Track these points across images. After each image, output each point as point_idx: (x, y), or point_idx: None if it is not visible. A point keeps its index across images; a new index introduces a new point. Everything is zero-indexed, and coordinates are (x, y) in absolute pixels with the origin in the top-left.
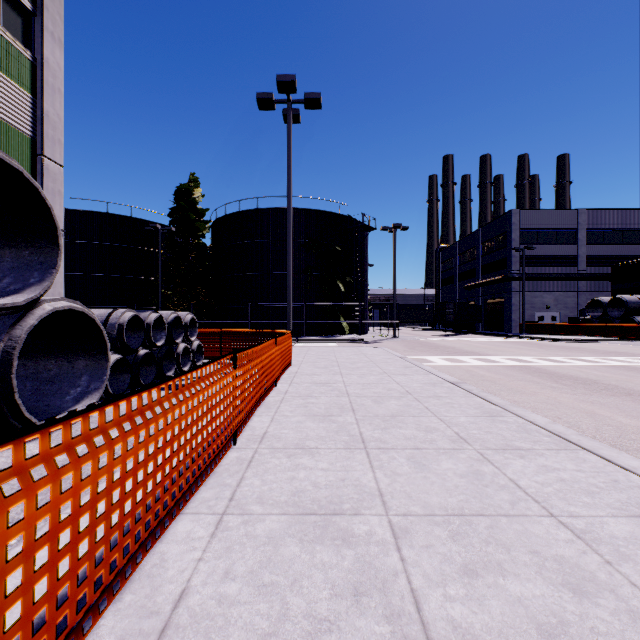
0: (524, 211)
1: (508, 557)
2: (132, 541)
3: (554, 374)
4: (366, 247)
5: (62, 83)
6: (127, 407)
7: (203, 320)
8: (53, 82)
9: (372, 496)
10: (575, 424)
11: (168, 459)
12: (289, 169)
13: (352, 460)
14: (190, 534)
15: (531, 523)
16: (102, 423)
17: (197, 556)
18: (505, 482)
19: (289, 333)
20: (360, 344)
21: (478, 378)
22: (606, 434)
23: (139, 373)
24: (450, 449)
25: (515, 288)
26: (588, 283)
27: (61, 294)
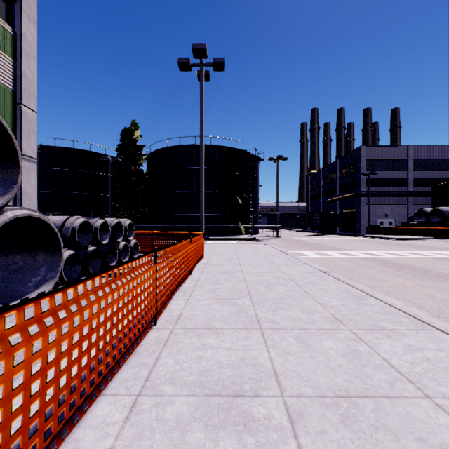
0: (369, 147)
1: (398, 446)
2: (40, 440)
3: (397, 264)
4: (257, 172)
5: (36, 51)
6: (35, 310)
7: (141, 224)
8: (29, 50)
9: (268, 376)
10: (421, 305)
11: (85, 351)
12: (202, 114)
13: (250, 340)
14: (106, 418)
15: (411, 405)
16: (0, 330)
17: (109, 444)
18: (380, 361)
19: (201, 234)
20: (253, 242)
21: (341, 267)
22: (447, 313)
23: (88, 264)
24: (329, 329)
25: (363, 202)
26: (415, 198)
27: (35, 205)
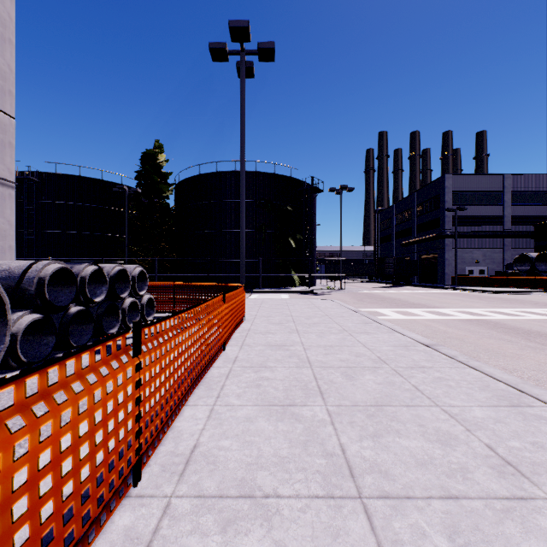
0: (456, 176)
1: None
2: None
3: (518, 330)
4: (314, 208)
5: (13, 34)
6: None
7: (166, 273)
8: (3, 31)
9: None
10: None
11: None
12: (243, 120)
13: (345, 542)
14: None
15: None
16: None
17: None
18: None
19: (242, 287)
20: (310, 296)
21: (442, 335)
22: None
23: (68, 334)
24: (509, 498)
25: (448, 245)
26: (513, 240)
27: (12, 247)
